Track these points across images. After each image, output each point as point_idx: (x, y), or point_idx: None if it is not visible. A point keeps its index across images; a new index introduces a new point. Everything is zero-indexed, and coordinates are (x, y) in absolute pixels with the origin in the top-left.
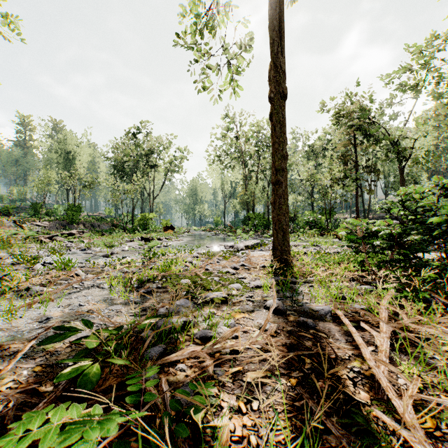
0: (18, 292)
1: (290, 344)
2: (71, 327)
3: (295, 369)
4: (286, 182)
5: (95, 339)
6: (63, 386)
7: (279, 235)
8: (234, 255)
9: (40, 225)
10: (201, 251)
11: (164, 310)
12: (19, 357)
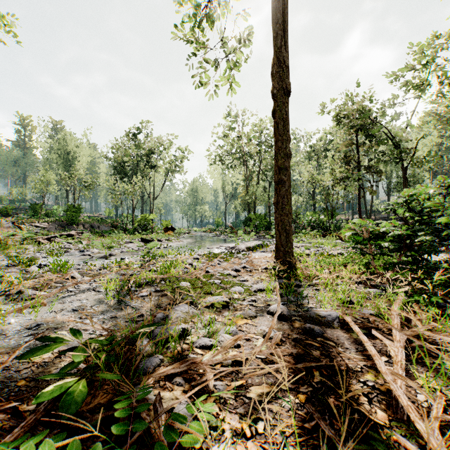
0: (10, 296)
1: (296, 353)
2: (57, 338)
3: (303, 383)
4: (289, 181)
5: (83, 351)
6: (45, 406)
7: (282, 236)
8: (235, 256)
9: (39, 226)
10: (201, 253)
11: (161, 316)
12: (1, 370)
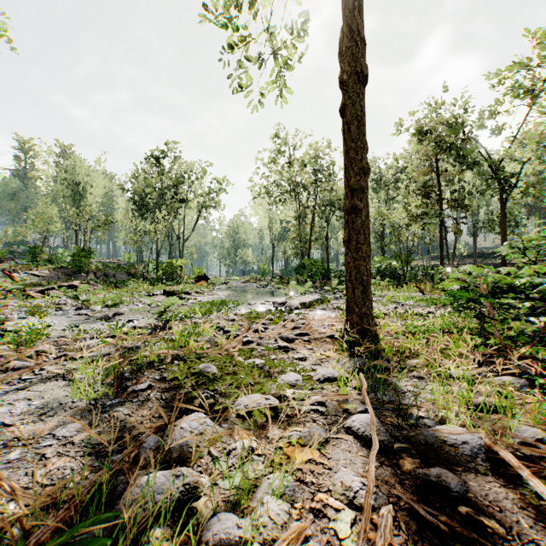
0: None
1: None
2: None
3: None
4: (367, 209)
5: None
6: None
7: (357, 291)
8: (286, 317)
9: (38, 275)
10: (240, 311)
11: (154, 442)
12: None
